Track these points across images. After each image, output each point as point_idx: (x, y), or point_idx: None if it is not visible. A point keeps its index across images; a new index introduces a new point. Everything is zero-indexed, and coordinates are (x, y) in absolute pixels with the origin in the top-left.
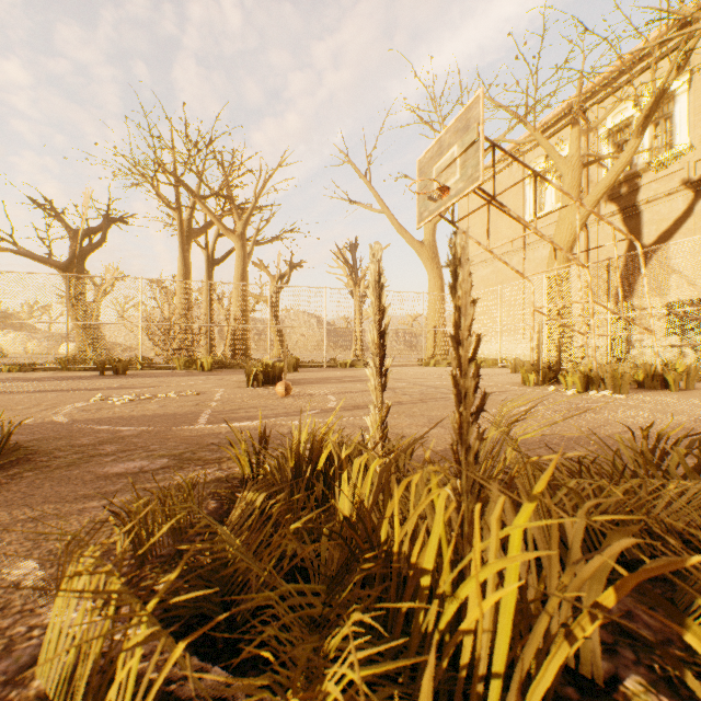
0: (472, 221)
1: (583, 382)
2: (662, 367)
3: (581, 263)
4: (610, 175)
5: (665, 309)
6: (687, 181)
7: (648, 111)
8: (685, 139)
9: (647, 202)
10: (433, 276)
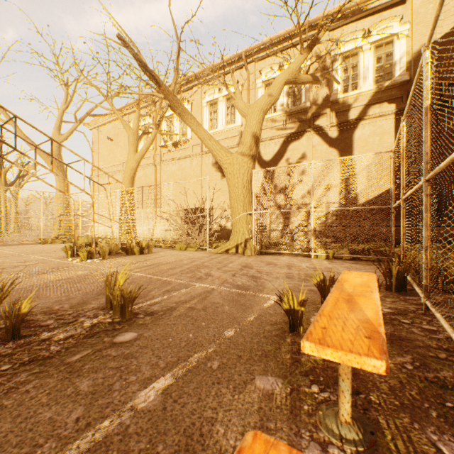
0: (101, 146)
1: (86, 255)
2: (139, 244)
3: (86, 192)
4: (147, 143)
5: (184, 212)
6: (191, 153)
7: (160, 118)
8: (190, 134)
9: (178, 159)
10: (59, 179)
